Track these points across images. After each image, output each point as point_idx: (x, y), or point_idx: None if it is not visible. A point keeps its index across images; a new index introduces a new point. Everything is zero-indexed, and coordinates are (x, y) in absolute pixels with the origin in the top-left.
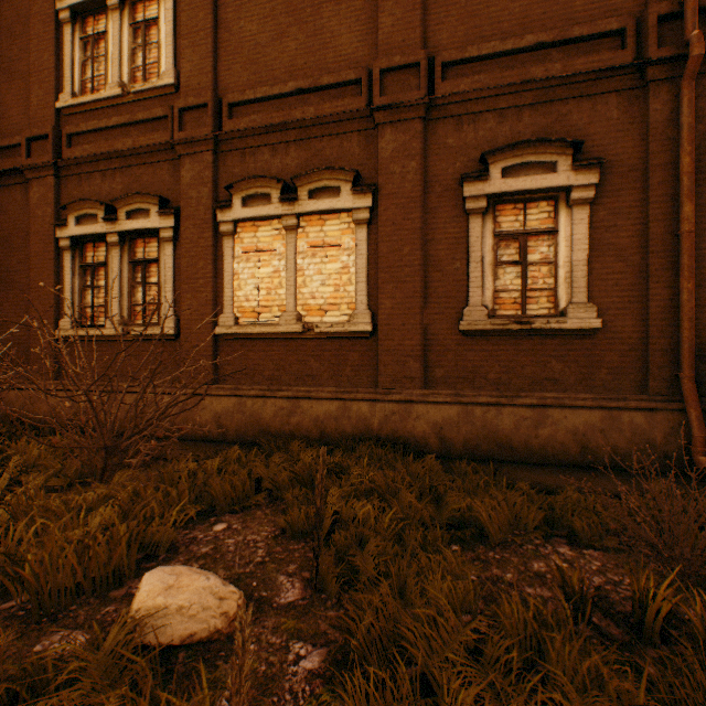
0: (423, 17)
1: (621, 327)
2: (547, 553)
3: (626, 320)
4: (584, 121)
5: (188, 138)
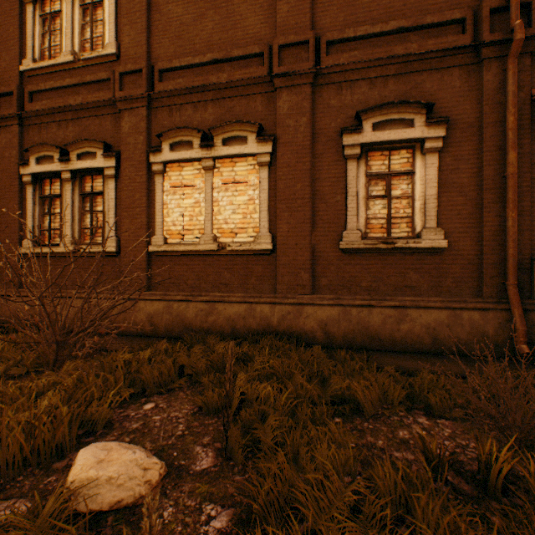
0: (311, 5)
1: (462, 246)
2: (409, 423)
3: (465, 241)
4: (434, 89)
5: (126, 96)
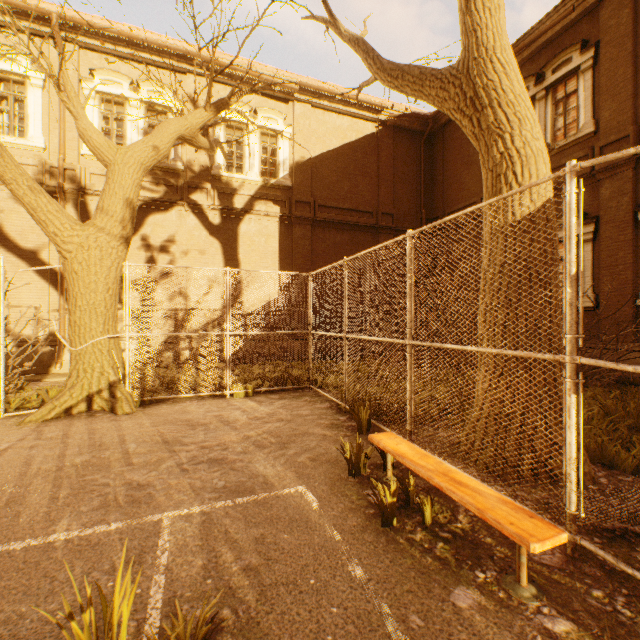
0: None
1: None
2: None
3: None
4: None
5: (608, 167)
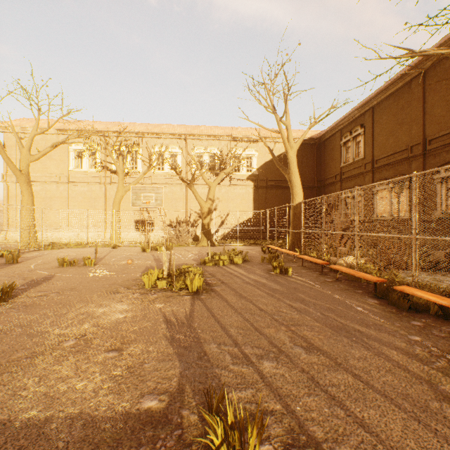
0: (422, 128)
1: None
2: None
3: None
4: None
5: (365, 171)
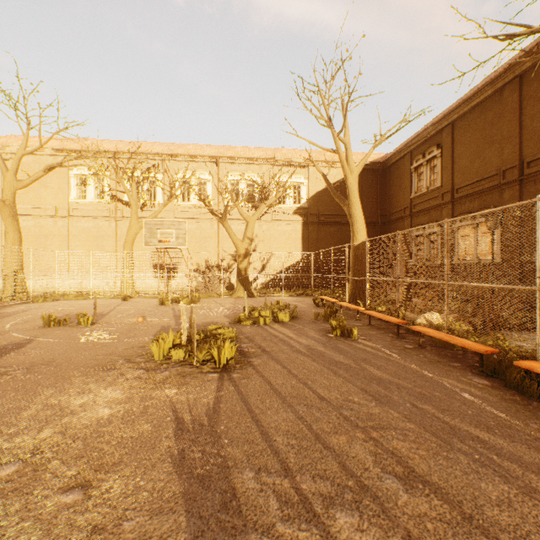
0: (519, 147)
1: None
2: None
3: None
4: None
5: (443, 203)
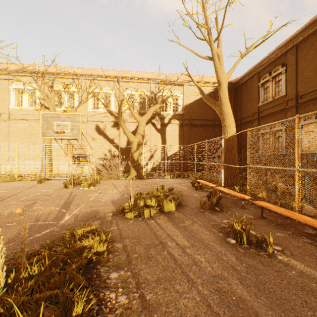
0: None
1: None
2: None
3: None
4: None
5: (288, 107)
